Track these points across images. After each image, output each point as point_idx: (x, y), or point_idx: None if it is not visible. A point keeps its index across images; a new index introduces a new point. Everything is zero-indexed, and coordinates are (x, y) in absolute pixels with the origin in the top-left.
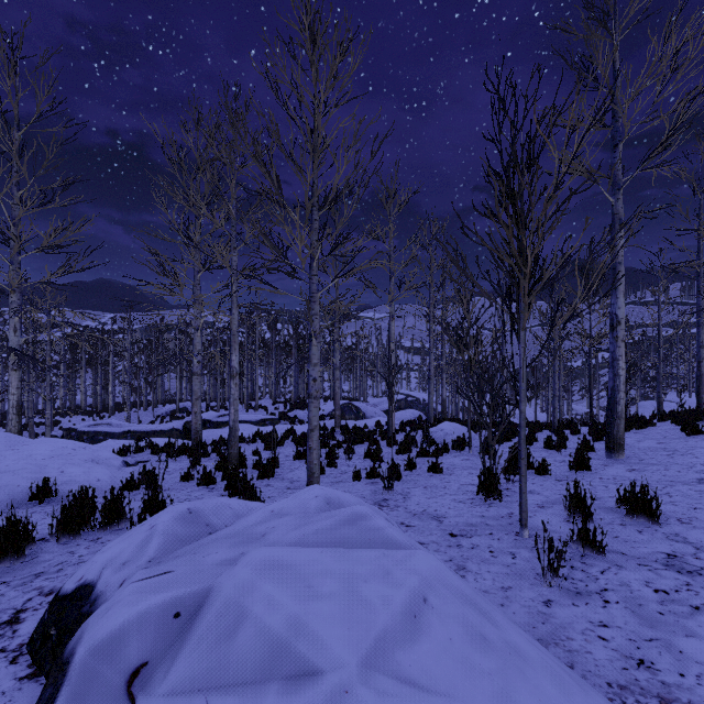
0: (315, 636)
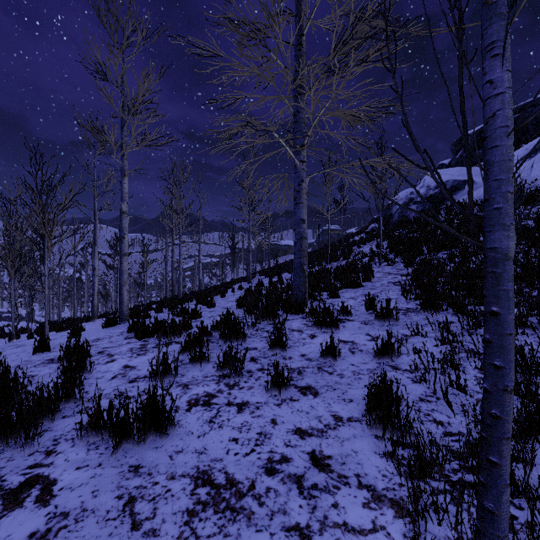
0: None
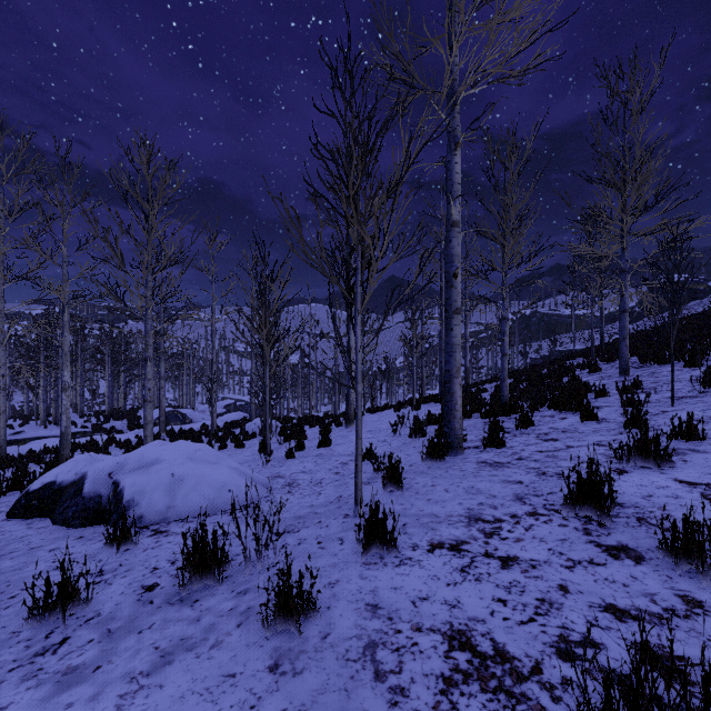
0: (167, 455)
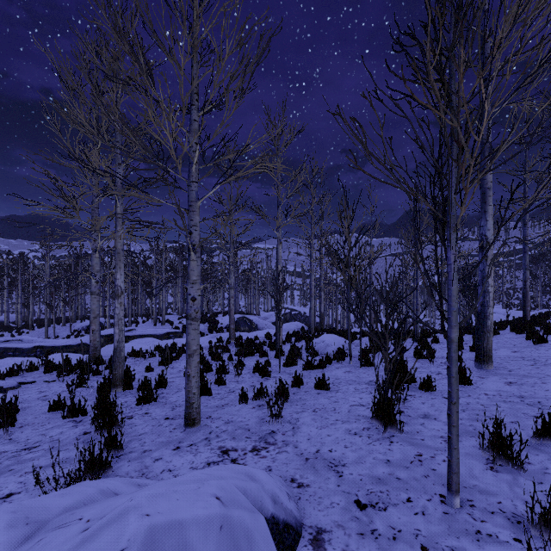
0: None
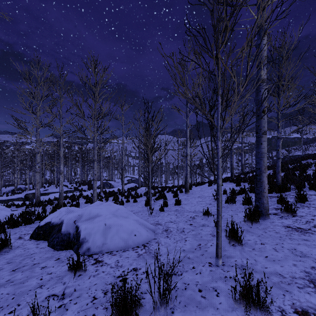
0: (102, 212)
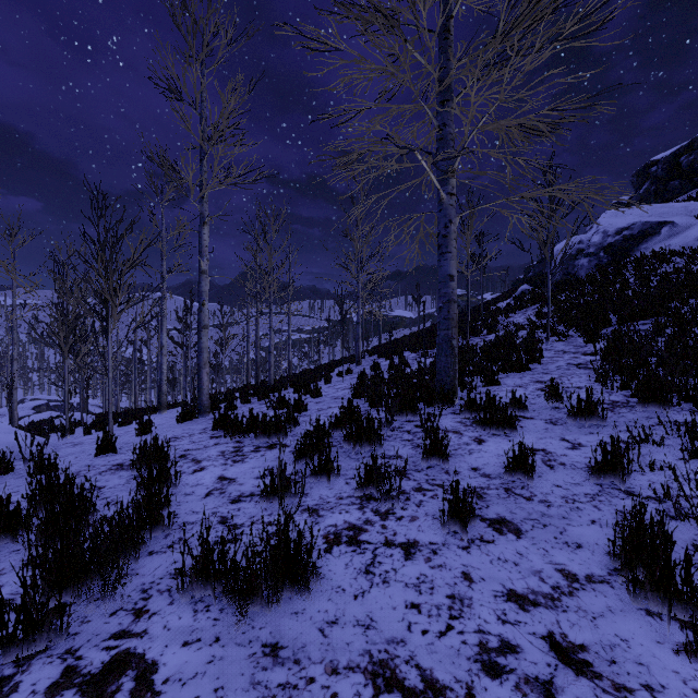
0: None
